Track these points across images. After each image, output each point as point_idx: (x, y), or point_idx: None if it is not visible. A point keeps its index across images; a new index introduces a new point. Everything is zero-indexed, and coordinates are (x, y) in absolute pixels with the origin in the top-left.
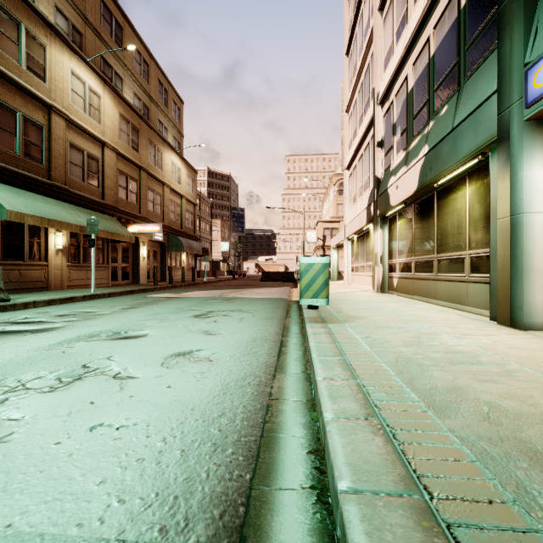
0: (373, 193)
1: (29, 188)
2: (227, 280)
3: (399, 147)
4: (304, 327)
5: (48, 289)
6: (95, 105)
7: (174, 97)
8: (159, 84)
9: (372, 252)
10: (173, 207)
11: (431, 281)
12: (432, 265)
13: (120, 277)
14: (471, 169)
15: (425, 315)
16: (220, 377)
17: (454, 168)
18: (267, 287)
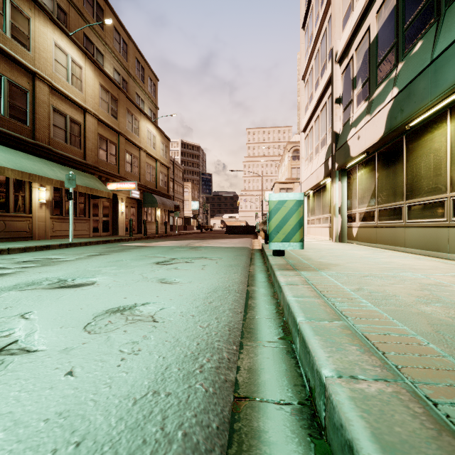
0: (331, 147)
1: (13, 146)
2: (196, 233)
3: (359, 99)
4: (271, 275)
5: (32, 239)
6: (77, 75)
7: (150, 74)
8: (137, 62)
9: (329, 204)
10: (149, 169)
11: (399, 228)
12: (400, 211)
13: (100, 229)
14: (454, 103)
15: (405, 262)
16: (158, 353)
17: (433, 103)
18: (231, 238)
